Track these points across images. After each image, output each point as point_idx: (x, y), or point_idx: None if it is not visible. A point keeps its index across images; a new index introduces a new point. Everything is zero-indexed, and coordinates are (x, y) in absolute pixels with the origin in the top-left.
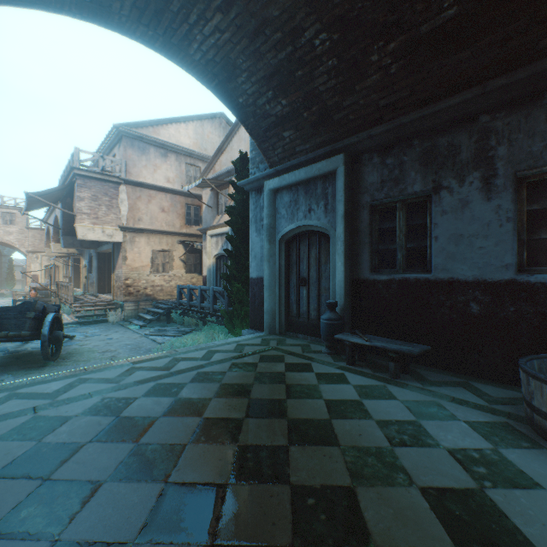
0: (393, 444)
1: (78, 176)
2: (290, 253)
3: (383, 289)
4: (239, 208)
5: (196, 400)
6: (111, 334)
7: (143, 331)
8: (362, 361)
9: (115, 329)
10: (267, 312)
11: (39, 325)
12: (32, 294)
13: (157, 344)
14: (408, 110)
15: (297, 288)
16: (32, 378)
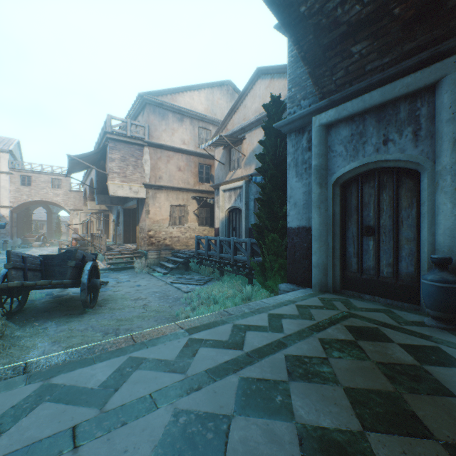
0: None
1: (109, 140)
2: (346, 197)
3: None
4: (271, 155)
5: (338, 436)
6: (139, 281)
7: (166, 278)
8: None
9: (141, 276)
10: (316, 266)
11: (79, 273)
12: (73, 243)
13: (182, 292)
14: None
15: (357, 239)
16: (72, 350)
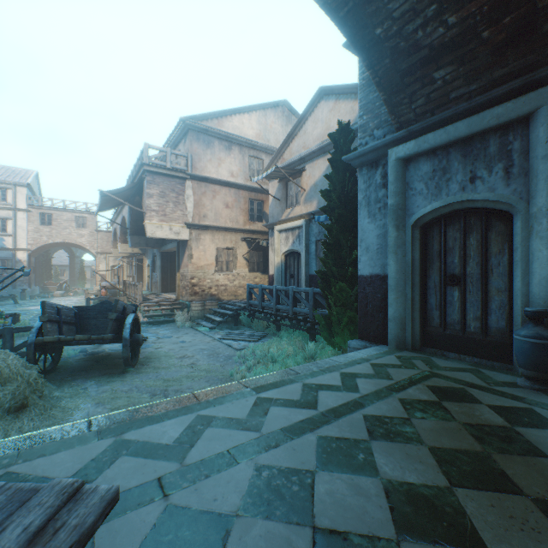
0: None
1: (147, 172)
2: (427, 242)
3: None
4: (338, 191)
5: (425, 491)
6: (182, 336)
7: (213, 333)
8: None
9: (184, 330)
10: (392, 320)
11: (119, 327)
12: (102, 292)
13: (234, 350)
14: None
15: (440, 289)
16: (134, 408)
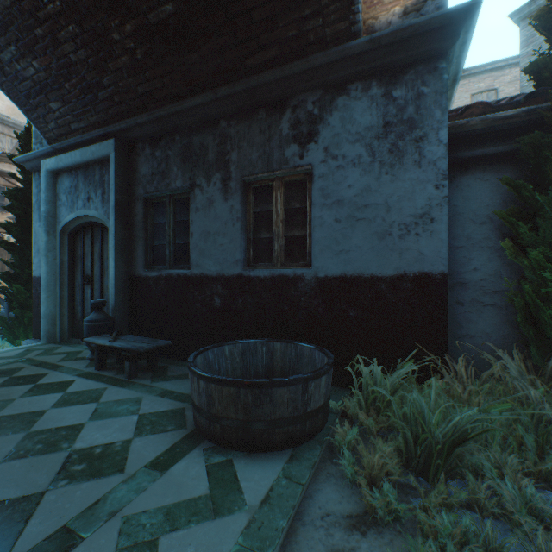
0: (8, 458)
1: None
2: (75, 247)
3: (153, 286)
4: (26, 192)
5: None
6: None
7: None
8: (120, 364)
9: None
10: (45, 317)
11: None
12: None
13: None
14: (166, 103)
15: (82, 287)
16: None
